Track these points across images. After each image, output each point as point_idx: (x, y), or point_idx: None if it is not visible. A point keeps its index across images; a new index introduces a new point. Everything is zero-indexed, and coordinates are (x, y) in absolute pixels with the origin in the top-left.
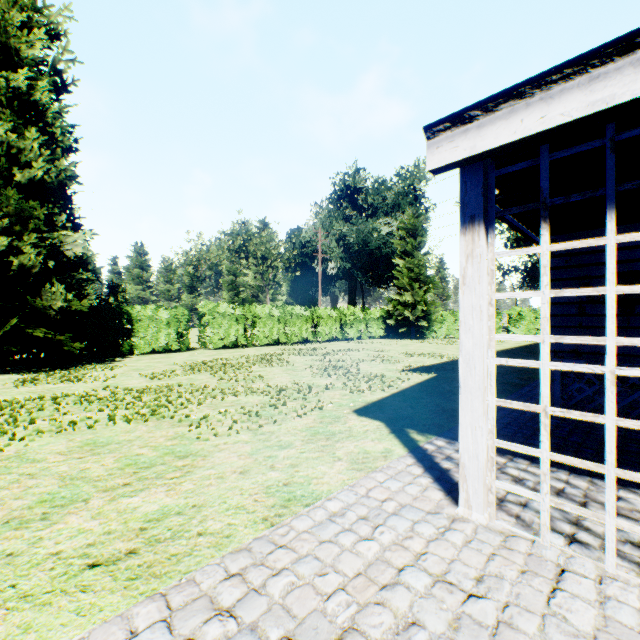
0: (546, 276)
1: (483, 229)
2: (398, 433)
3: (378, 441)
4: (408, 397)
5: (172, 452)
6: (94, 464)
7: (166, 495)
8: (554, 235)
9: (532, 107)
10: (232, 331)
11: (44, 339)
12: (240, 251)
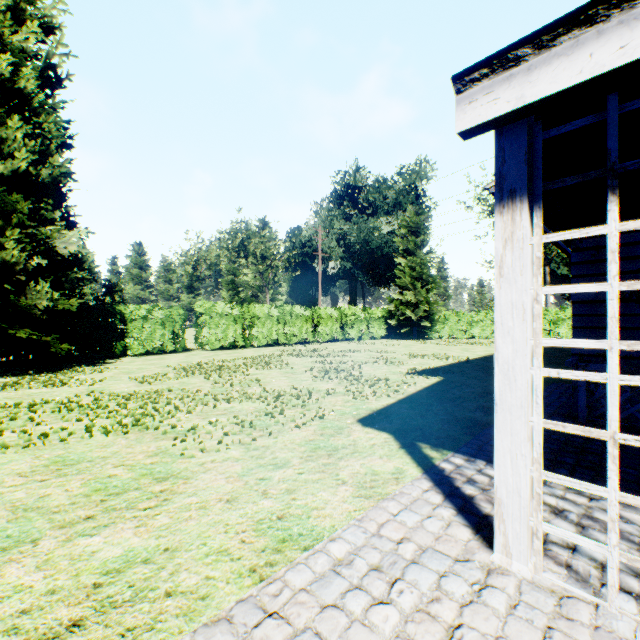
0: (615, 264)
1: (527, 206)
2: (409, 448)
3: (387, 458)
4: (416, 404)
5: (150, 473)
6: (56, 489)
7: (134, 533)
8: (579, 226)
9: (607, 35)
10: (230, 331)
11: (30, 340)
12: (239, 250)
